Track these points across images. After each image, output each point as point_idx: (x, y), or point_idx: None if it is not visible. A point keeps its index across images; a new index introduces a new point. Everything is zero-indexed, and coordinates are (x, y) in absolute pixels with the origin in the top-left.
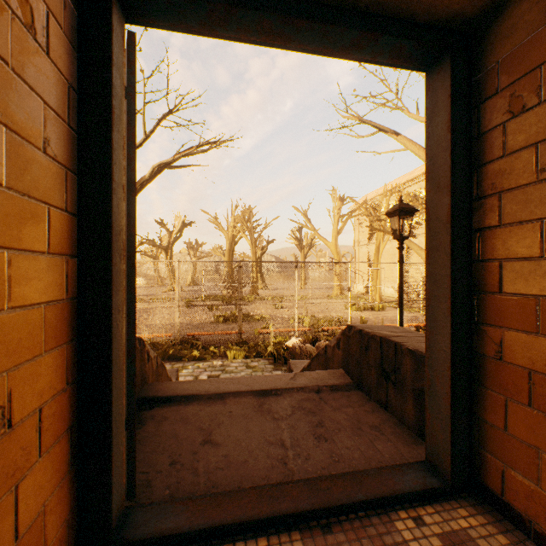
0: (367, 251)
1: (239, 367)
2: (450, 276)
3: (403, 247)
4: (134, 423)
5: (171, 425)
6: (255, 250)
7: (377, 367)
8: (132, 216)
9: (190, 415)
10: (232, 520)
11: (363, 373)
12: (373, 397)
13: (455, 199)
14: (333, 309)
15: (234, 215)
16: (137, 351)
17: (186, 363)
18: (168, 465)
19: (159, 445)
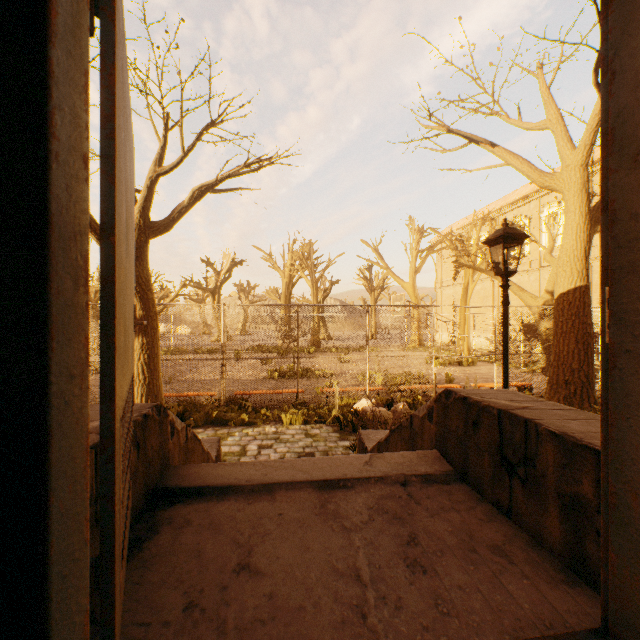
0: (451, 293)
1: (296, 435)
2: None
3: (508, 285)
4: (111, 564)
5: (195, 535)
6: (316, 292)
7: (493, 453)
8: (108, 214)
9: (223, 519)
10: None
11: (469, 459)
12: (486, 495)
13: None
14: (412, 364)
15: (291, 251)
16: (155, 424)
17: (232, 428)
18: (181, 610)
19: (173, 571)
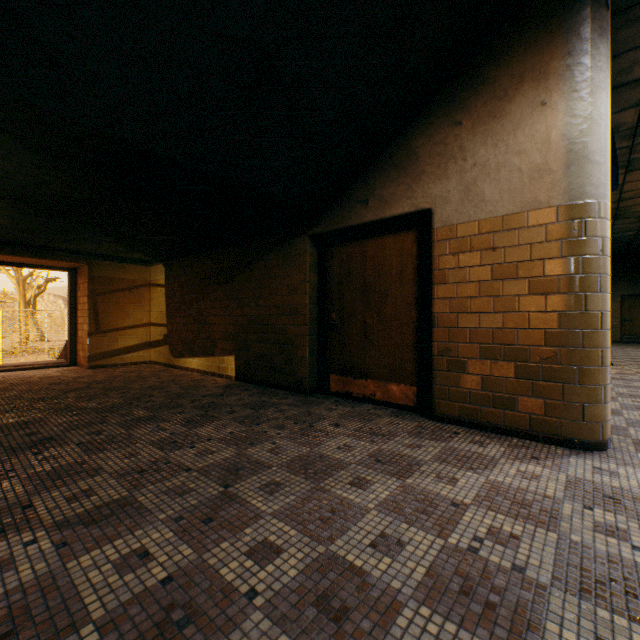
0: None
1: None
2: (70, 320)
3: None
4: None
5: None
6: (25, 291)
7: None
8: None
9: None
10: (7, 369)
11: None
12: None
13: (72, 304)
14: None
15: None
16: None
17: None
18: None
19: None
